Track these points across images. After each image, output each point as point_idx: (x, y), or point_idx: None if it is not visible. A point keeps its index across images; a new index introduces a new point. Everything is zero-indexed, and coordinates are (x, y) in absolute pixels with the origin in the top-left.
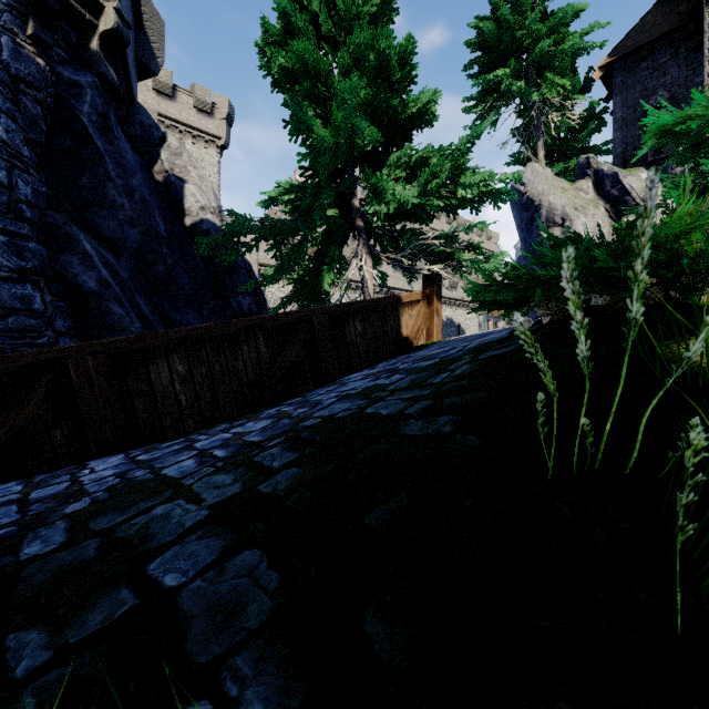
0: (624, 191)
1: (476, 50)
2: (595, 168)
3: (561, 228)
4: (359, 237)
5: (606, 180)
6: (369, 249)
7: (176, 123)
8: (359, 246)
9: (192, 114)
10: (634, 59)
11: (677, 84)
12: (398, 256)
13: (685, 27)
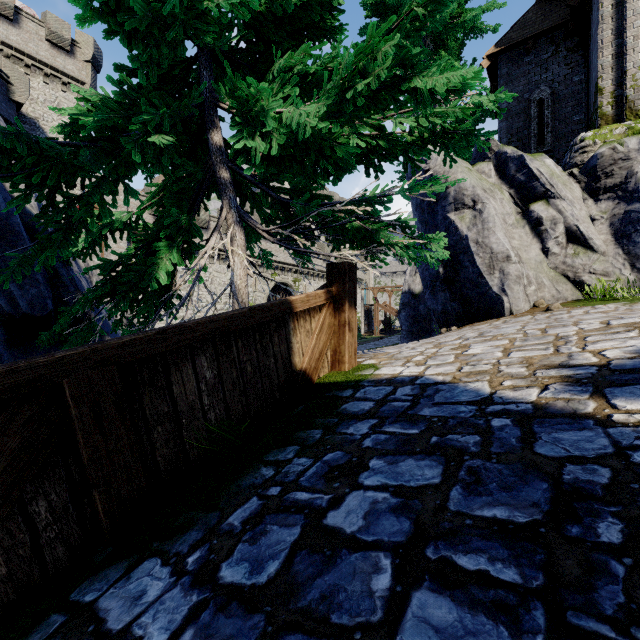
0: (531, 175)
1: (372, 15)
2: (496, 151)
3: (472, 211)
4: (223, 195)
5: (510, 163)
6: (240, 217)
7: (20, 54)
8: (223, 210)
9: (43, 48)
10: (518, 52)
11: (557, 81)
12: (287, 231)
13: (565, 25)
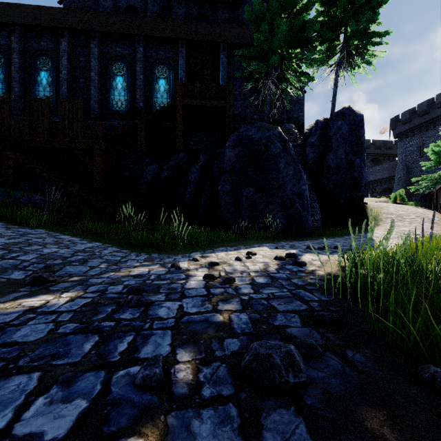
0: None
1: None
2: None
3: None
4: None
5: None
6: None
7: None
8: None
9: None
10: None
11: None
12: None
13: None
